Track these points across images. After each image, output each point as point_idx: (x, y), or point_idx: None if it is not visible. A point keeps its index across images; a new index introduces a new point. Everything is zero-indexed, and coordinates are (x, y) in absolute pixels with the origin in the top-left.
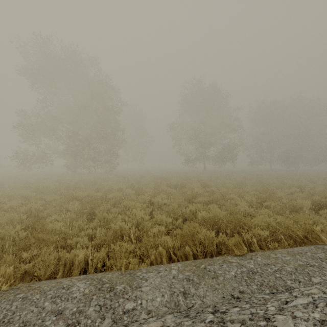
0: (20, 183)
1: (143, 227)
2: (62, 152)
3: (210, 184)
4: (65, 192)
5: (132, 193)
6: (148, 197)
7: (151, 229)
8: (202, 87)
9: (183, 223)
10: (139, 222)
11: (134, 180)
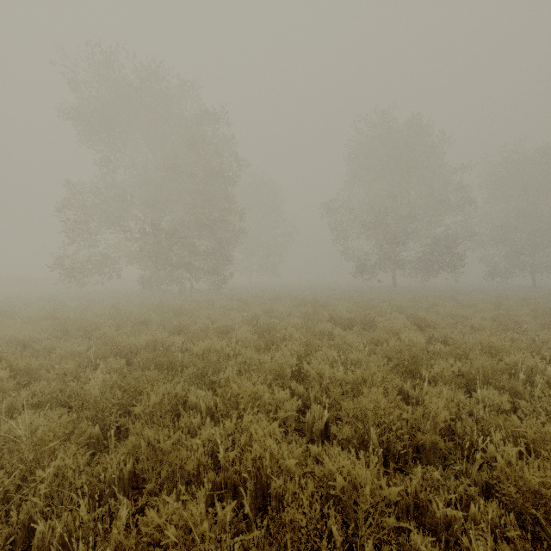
0: (47, 309)
1: (280, 495)
2: (135, 253)
3: (431, 319)
4: (105, 335)
5: (252, 339)
6: (293, 360)
7: (314, 546)
8: (390, 127)
9: (411, 462)
10: (265, 470)
11: (260, 307)
